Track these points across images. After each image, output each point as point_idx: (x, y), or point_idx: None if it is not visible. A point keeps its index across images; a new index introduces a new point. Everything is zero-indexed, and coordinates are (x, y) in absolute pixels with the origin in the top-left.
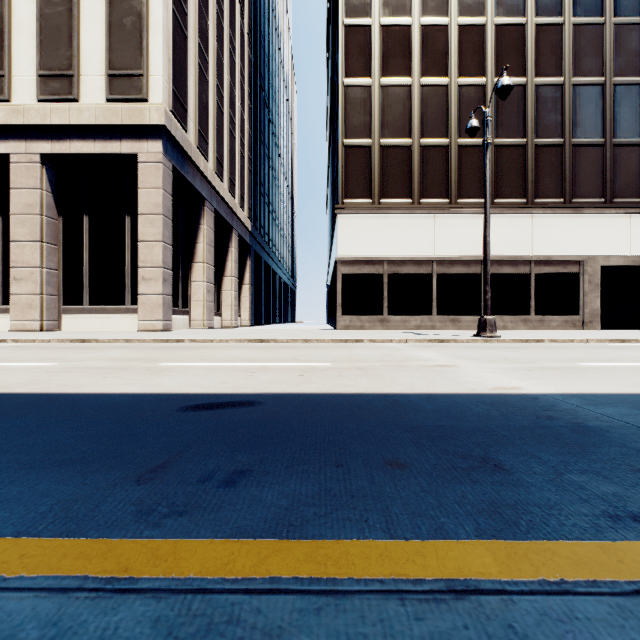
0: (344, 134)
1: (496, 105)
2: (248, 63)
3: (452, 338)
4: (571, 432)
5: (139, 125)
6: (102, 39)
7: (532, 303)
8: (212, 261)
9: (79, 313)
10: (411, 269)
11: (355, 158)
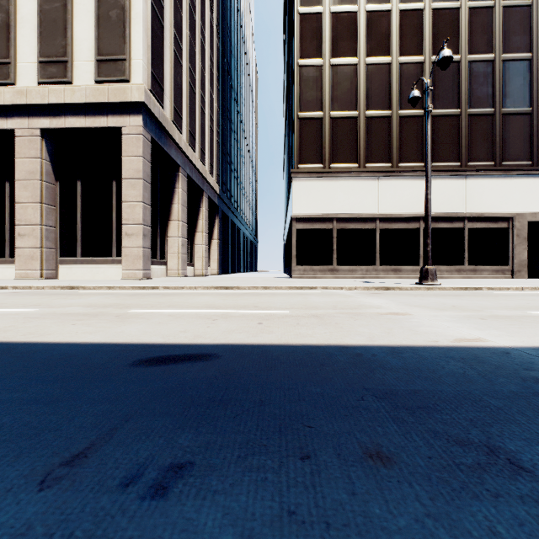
0: (299, 108)
1: (433, 80)
2: (216, 51)
3: (397, 286)
4: None
5: (123, 102)
6: (92, 30)
7: (466, 254)
8: (185, 219)
9: (73, 264)
10: (357, 225)
11: (308, 129)
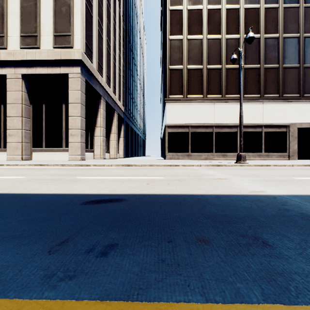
0: (169, 63)
1: (245, 48)
2: (122, 30)
3: (224, 164)
4: (301, 219)
5: (69, 59)
6: (51, 18)
7: (263, 146)
8: (105, 126)
9: (40, 151)
10: (202, 130)
11: (175, 75)
